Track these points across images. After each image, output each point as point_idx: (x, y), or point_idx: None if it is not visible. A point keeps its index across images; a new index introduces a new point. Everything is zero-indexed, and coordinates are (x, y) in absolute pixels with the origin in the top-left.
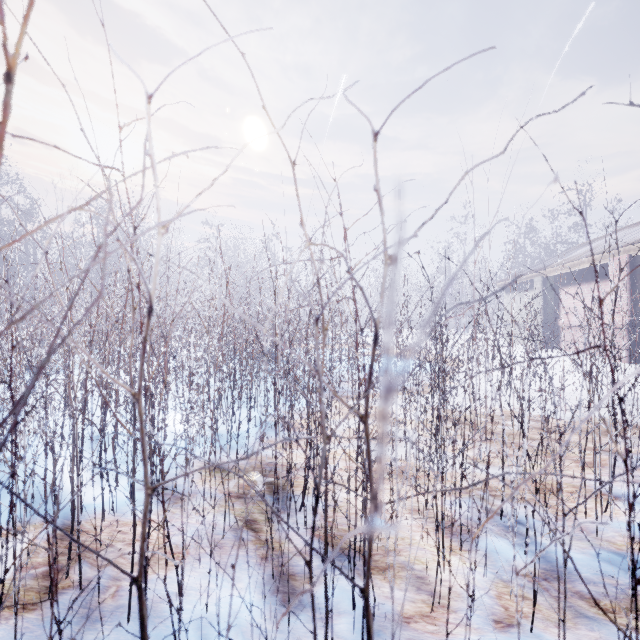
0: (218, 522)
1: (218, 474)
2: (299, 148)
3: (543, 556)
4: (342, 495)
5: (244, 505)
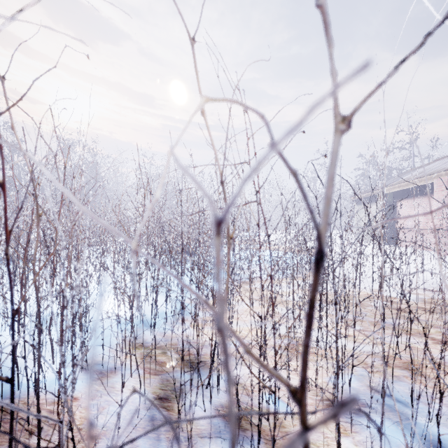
0: (135, 401)
1: (140, 351)
2: (199, 20)
3: (427, 440)
4: (242, 372)
5: (159, 382)
